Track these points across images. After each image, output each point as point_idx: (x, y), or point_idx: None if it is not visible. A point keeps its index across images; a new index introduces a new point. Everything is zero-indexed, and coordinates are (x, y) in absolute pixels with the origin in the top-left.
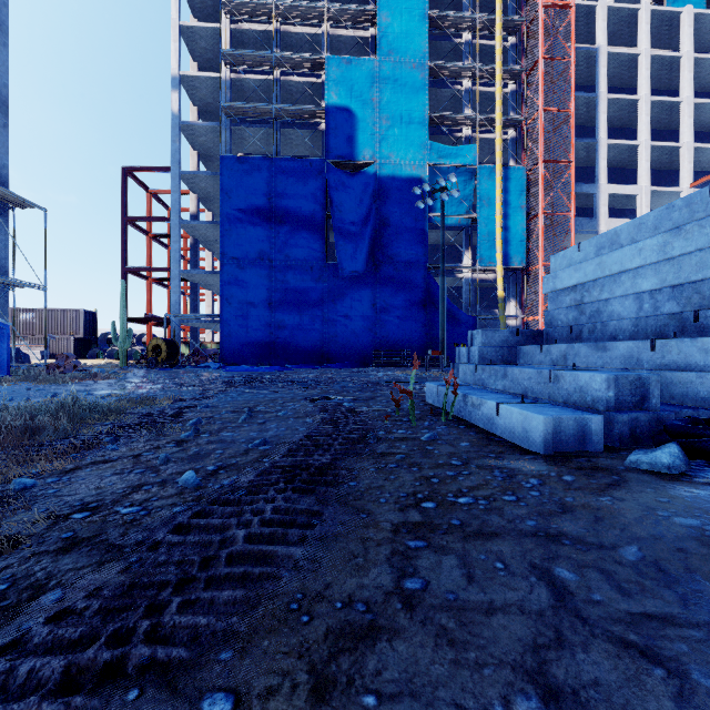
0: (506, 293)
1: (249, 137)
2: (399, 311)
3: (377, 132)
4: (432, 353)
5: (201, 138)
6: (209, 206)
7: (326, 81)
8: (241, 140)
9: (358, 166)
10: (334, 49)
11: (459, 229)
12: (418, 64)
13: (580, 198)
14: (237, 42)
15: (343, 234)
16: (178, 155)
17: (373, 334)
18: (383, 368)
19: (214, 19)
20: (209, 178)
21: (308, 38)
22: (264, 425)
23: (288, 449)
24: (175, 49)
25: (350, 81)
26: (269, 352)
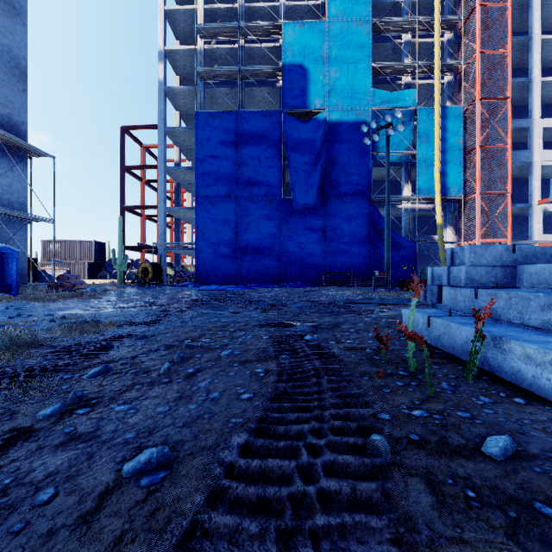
0: (442, 221)
1: (219, 96)
2: (346, 237)
3: (327, 84)
4: (378, 274)
5: (182, 100)
6: (189, 157)
7: (283, 43)
8: (213, 100)
9: (310, 115)
10: (289, 18)
11: (399, 165)
12: (363, 22)
13: (513, 133)
14: (210, 20)
15: (297, 173)
16: (163, 115)
17: (323, 258)
18: (332, 288)
19: (192, 4)
20: (187, 132)
21: (268, 8)
22: (192, 381)
23: (187, 528)
24: (161, 29)
25: (303, 42)
26: (235, 273)
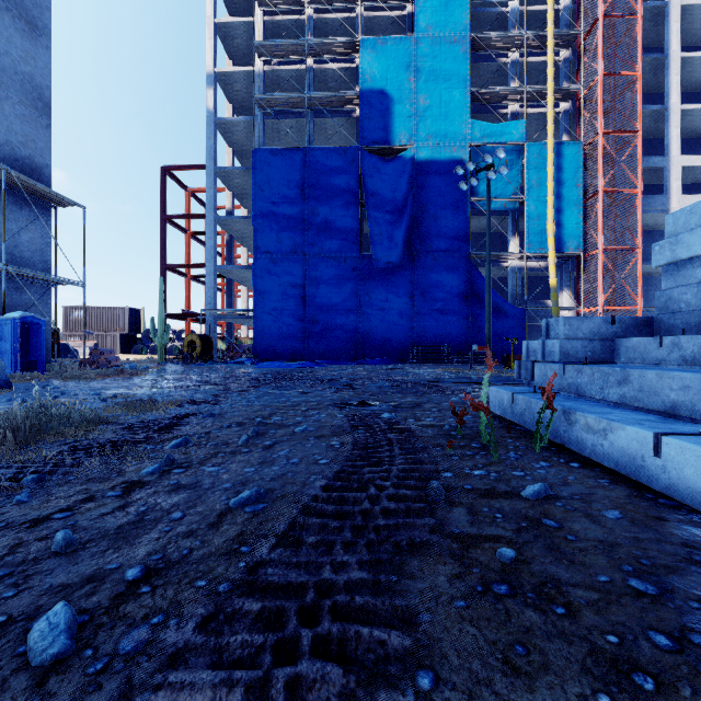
0: (558, 282)
1: (282, 129)
2: (438, 303)
3: (414, 114)
4: (477, 348)
5: (236, 134)
6: (244, 203)
7: (360, 64)
8: (274, 133)
9: (394, 152)
10: (368, 32)
11: (505, 213)
12: (459, 38)
13: (646, 173)
14: (271, 35)
15: (378, 223)
16: (213, 152)
17: (410, 328)
18: (421, 365)
19: (249, 15)
20: (243, 173)
21: (342, 21)
22: (271, 451)
23: (289, 524)
24: (211, 46)
25: (385, 62)
26: (301, 347)
